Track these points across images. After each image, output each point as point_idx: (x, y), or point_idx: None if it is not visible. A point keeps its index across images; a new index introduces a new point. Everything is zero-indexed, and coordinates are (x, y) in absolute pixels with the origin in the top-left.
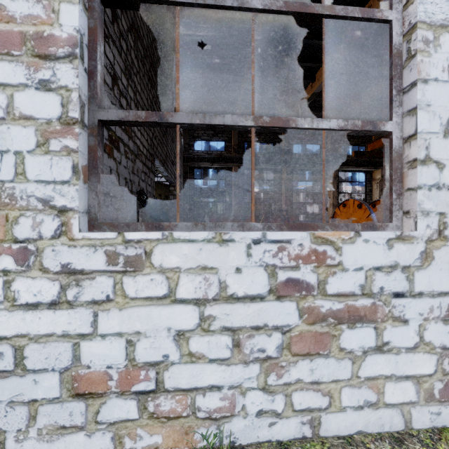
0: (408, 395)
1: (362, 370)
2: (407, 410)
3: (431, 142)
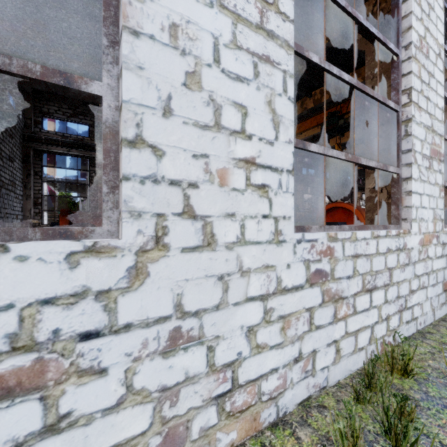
0: None
1: None
2: None
3: (144, 119)
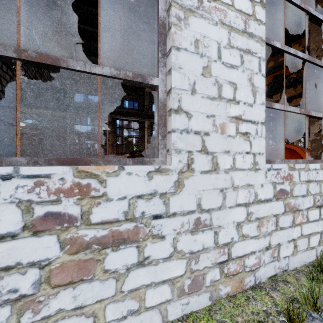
0: (165, 295)
1: (125, 284)
2: (164, 307)
3: (182, 97)
